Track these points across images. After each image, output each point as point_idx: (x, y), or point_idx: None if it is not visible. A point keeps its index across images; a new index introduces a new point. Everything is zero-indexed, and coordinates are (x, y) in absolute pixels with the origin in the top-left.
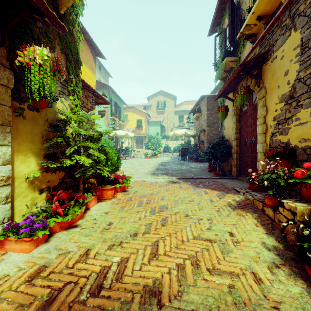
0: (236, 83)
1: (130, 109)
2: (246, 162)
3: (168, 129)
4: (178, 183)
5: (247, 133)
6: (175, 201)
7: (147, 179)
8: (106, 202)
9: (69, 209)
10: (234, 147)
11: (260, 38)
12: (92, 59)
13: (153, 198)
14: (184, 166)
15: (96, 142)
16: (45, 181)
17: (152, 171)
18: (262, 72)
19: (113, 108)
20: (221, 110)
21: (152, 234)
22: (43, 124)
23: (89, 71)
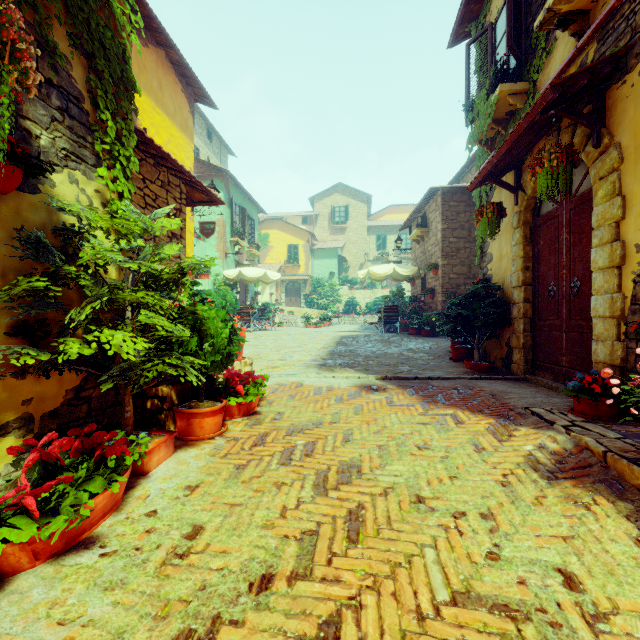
0: (529, 146)
1: (275, 222)
2: (553, 339)
3: (355, 264)
4: (382, 391)
5: (554, 270)
6: (381, 449)
7: (309, 379)
8: (197, 451)
9: (74, 489)
10: (519, 304)
11: (604, 16)
12: (187, 106)
13: (323, 438)
14: (392, 347)
15: (171, 290)
16: (16, 403)
17: (321, 359)
18: (606, 106)
19: (238, 219)
20: (488, 213)
21: (318, 584)
22: (8, 238)
23: (180, 133)
